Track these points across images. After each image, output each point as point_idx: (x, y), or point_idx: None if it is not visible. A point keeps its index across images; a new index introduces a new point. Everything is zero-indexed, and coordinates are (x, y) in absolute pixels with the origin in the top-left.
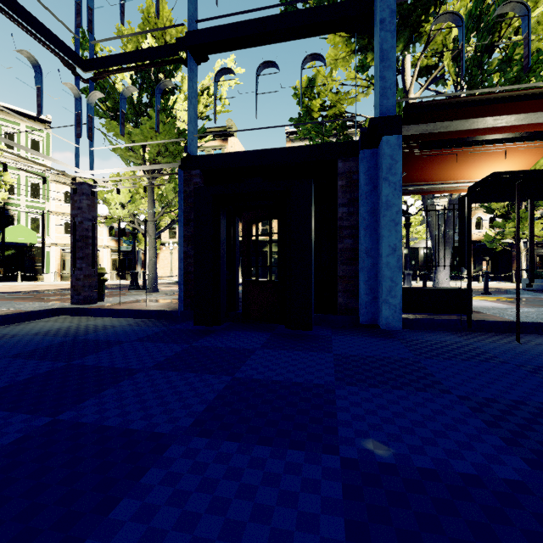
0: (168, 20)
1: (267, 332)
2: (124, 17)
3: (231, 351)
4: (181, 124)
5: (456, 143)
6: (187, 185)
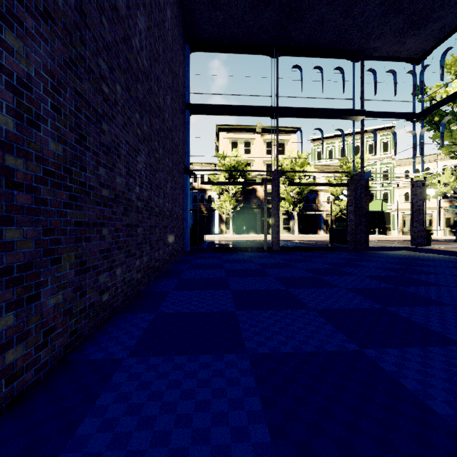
0: None
1: None
2: (443, 75)
3: None
4: None
5: None
6: None
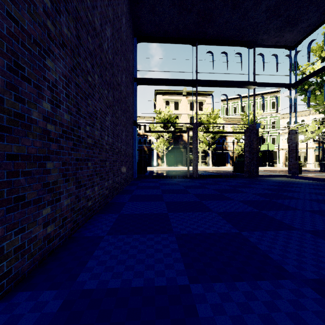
0: None
1: None
2: (309, 58)
3: None
4: None
5: None
6: None
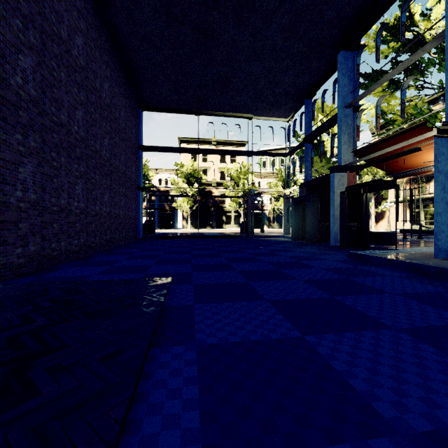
0: (325, 106)
1: (306, 244)
2: (295, 134)
3: (282, 244)
4: (336, 149)
5: (359, 168)
6: (302, 193)
